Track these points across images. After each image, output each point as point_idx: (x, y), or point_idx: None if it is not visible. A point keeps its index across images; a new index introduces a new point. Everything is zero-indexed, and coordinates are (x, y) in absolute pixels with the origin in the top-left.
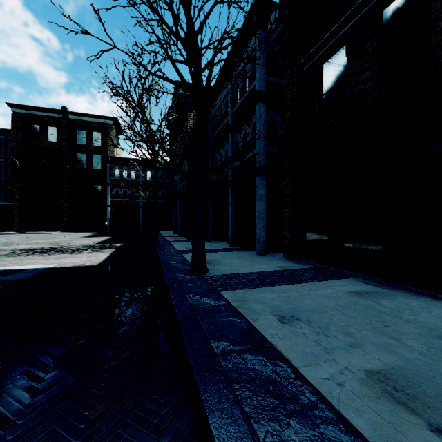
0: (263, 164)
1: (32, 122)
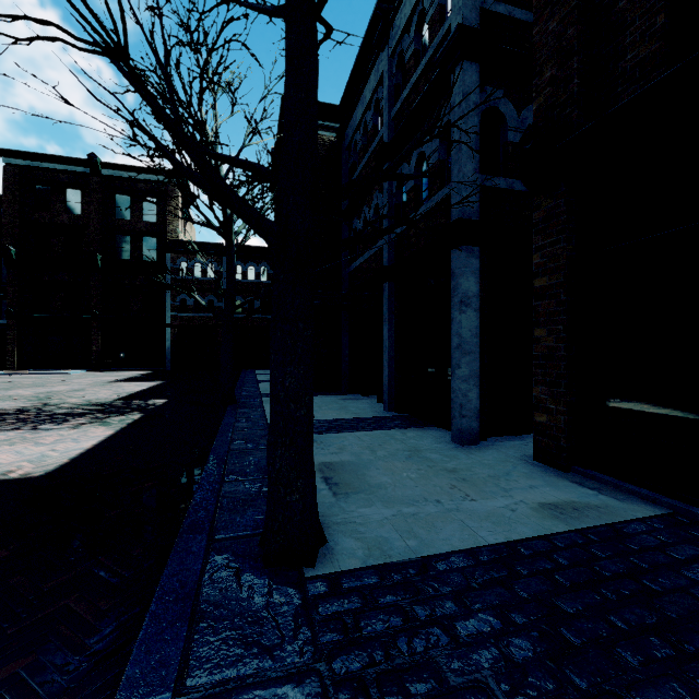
0: (472, 215)
1: (39, 181)
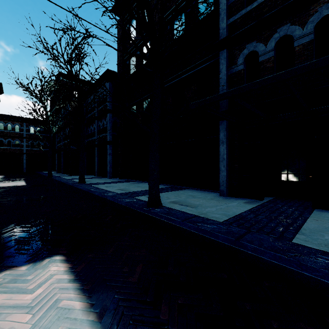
0: (111, 139)
1: None
